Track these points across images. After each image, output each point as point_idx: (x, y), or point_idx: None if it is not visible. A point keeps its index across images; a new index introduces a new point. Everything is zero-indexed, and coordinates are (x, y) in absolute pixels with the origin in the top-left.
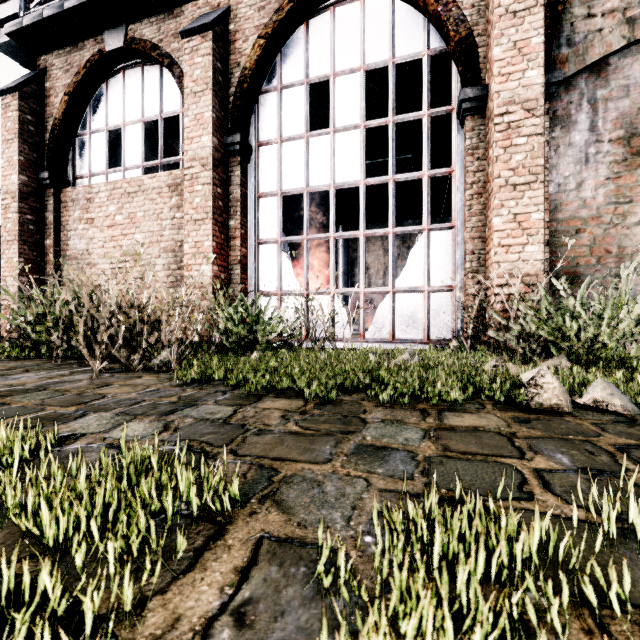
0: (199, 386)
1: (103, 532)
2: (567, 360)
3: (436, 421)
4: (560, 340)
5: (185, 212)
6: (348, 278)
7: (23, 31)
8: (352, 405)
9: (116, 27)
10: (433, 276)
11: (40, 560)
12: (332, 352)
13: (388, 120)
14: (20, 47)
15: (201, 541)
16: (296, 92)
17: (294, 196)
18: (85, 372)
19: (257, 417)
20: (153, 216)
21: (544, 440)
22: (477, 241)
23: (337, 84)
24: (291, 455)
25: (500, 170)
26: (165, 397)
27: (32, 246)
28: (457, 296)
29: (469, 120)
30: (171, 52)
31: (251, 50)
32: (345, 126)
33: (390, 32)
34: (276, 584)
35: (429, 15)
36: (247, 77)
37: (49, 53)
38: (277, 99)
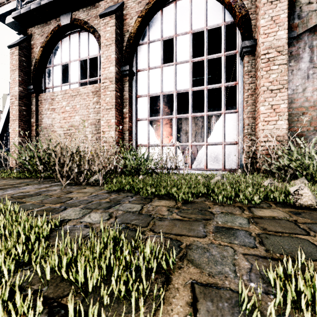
0: (117, 193)
1: (103, 278)
2: (306, 180)
3: (250, 213)
4: (302, 170)
5: (101, 105)
6: (177, 137)
7: (21, 16)
8: (201, 204)
9: (66, 13)
10: (227, 136)
11: (77, 296)
12: (180, 175)
13: (204, 58)
14: (19, 24)
15: (160, 285)
16: (156, 44)
17: (151, 97)
18: (57, 185)
19: (155, 210)
20: (84, 107)
21: (315, 224)
22: (250, 119)
23: (177, 40)
24: (183, 232)
25: (264, 82)
26: (102, 199)
27: (25, 122)
28: (239, 147)
29: (246, 57)
30: (94, 25)
31: (134, 23)
32: (181, 61)
33: (205, 13)
34: (215, 314)
35: (225, 4)
36: (132, 37)
37: (33, 27)
38: (147, 48)
